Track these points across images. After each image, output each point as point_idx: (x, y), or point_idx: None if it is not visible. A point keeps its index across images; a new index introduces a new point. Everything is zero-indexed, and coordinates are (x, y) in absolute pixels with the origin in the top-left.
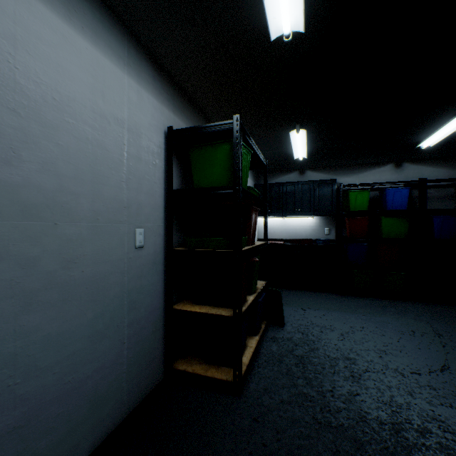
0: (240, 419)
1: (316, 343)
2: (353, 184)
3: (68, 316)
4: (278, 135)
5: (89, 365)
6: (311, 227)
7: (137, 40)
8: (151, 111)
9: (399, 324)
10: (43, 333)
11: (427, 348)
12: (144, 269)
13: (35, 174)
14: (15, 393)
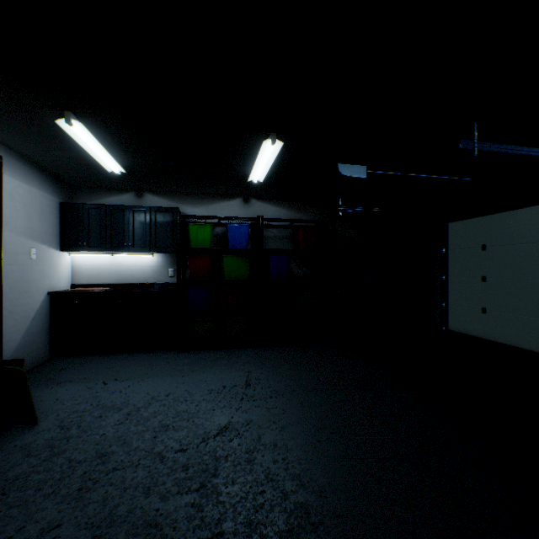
0: None
1: (71, 441)
2: (194, 216)
3: None
4: (50, 123)
5: None
6: (152, 268)
7: None
8: None
9: (216, 380)
10: None
11: (223, 407)
12: None
13: None
14: None
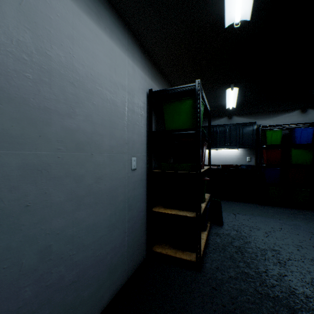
0: (203, 287)
1: (248, 238)
2: (270, 125)
3: (98, 213)
4: (217, 92)
5: (108, 245)
6: (236, 156)
7: (132, 33)
8: (139, 79)
9: (308, 227)
10: (86, 223)
11: None
12: (136, 184)
13: (82, 123)
14: (73, 260)
